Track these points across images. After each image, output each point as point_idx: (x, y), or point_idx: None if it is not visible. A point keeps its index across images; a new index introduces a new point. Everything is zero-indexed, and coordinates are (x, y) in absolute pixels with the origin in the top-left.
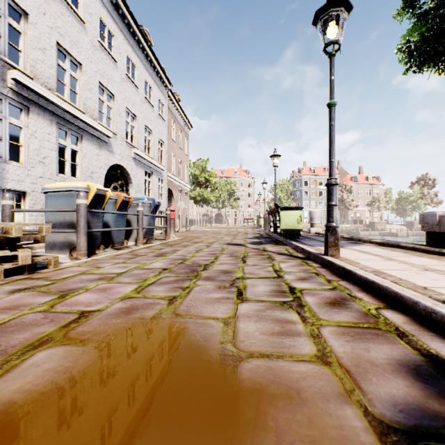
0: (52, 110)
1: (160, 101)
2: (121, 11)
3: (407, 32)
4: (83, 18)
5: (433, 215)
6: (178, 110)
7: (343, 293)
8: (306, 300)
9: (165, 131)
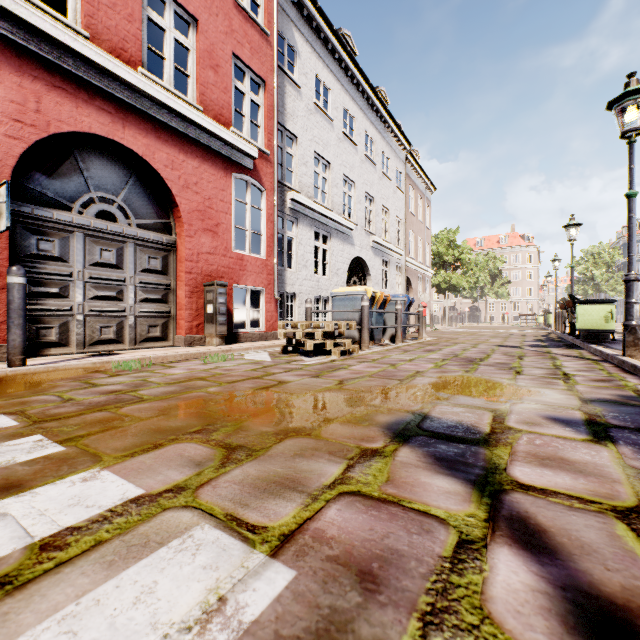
0: (311, 217)
1: (398, 170)
2: (361, 88)
3: None
4: (331, 117)
5: None
6: (417, 173)
7: (615, 378)
8: (574, 378)
9: (402, 205)
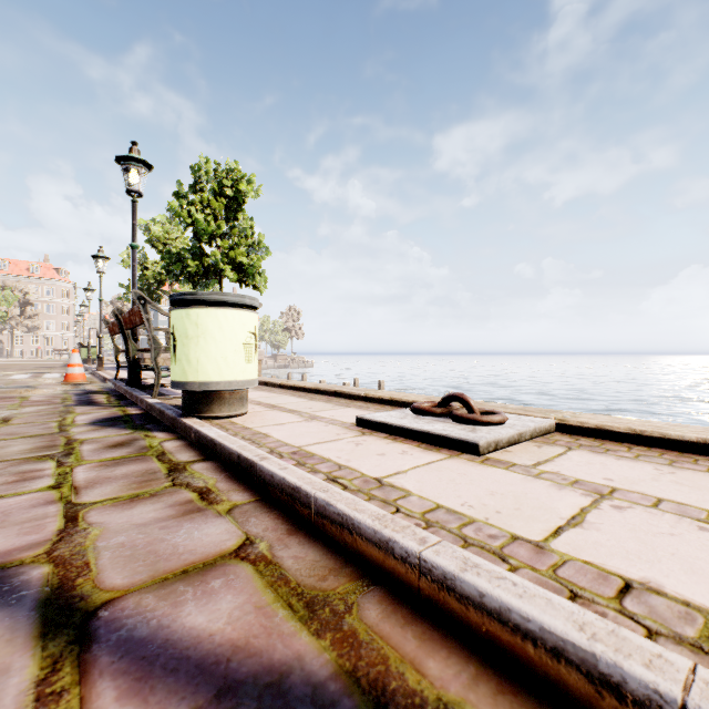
0: None
1: None
2: None
3: None
4: None
5: None
6: None
7: None
8: None
9: None
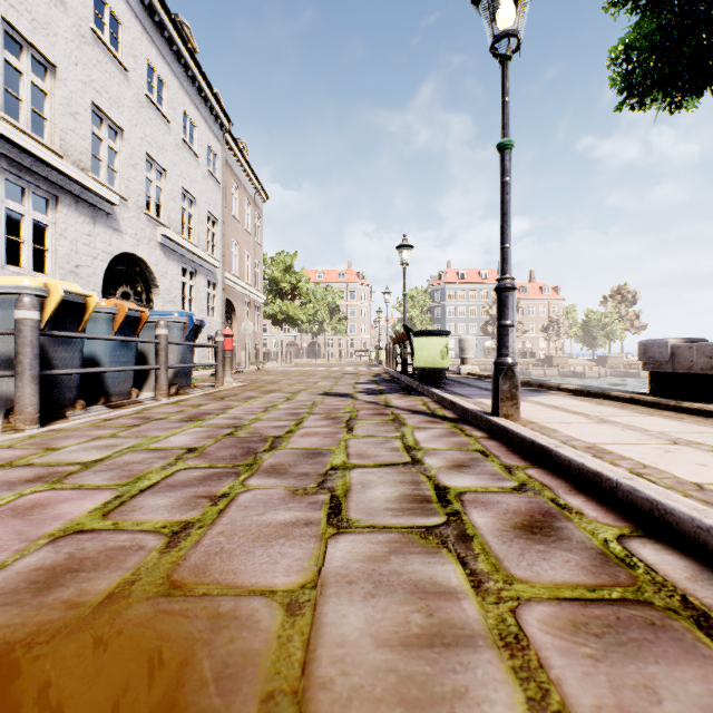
0: None
1: (212, 149)
2: None
3: (619, 42)
4: None
5: (662, 344)
6: (243, 168)
7: (543, 499)
8: (473, 522)
9: (219, 200)
